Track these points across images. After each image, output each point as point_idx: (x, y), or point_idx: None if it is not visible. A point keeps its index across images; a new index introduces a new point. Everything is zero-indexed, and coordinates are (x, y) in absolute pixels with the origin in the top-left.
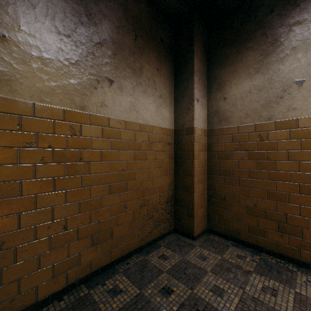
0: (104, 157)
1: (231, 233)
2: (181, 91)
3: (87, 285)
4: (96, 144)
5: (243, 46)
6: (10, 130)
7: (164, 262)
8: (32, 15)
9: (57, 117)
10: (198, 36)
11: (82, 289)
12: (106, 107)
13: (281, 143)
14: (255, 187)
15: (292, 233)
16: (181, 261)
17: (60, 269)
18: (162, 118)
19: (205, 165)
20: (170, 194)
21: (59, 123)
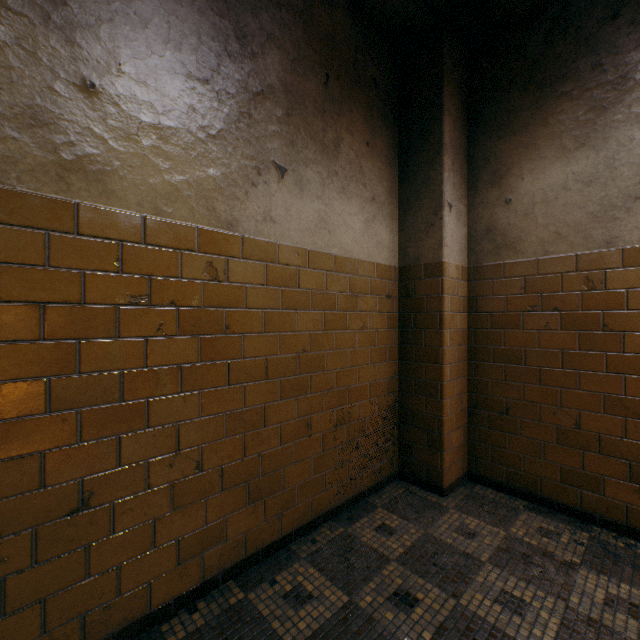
0: (269, 325)
1: (521, 483)
2: (415, 188)
3: (240, 583)
4: (255, 298)
5: (550, 92)
6: (103, 272)
7: (388, 540)
8: (141, 42)
9: (185, 245)
10: (451, 72)
11: (231, 590)
12: (272, 222)
13: (636, 295)
14: (576, 388)
15: None
16: (424, 538)
17: (191, 550)
18: (376, 244)
19: (463, 342)
20: (390, 400)
21: (188, 257)
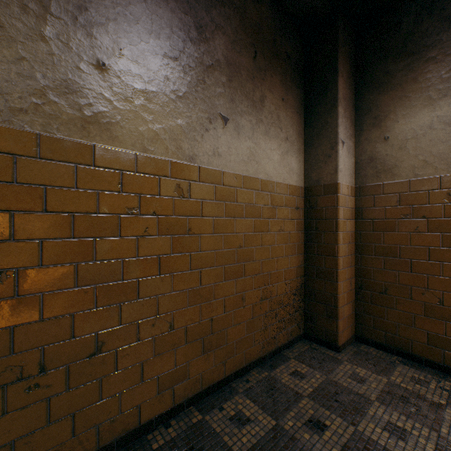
0: (217, 228)
1: (396, 344)
2: (317, 130)
3: (199, 408)
4: (207, 209)
5: (419, 58)
6: (110, 192)
7: (301, 382)
8: (134, 33)
9: (162, 173)
10: (343, 46)
11: (192, 413)
12: (219, 156)
13: None
14: (440, 275)
15: None
16: (327, 382)
17: (166, 384)
18: (288, 170)
19: (352, 241)
20: (298, 282)
21: (164, 181)
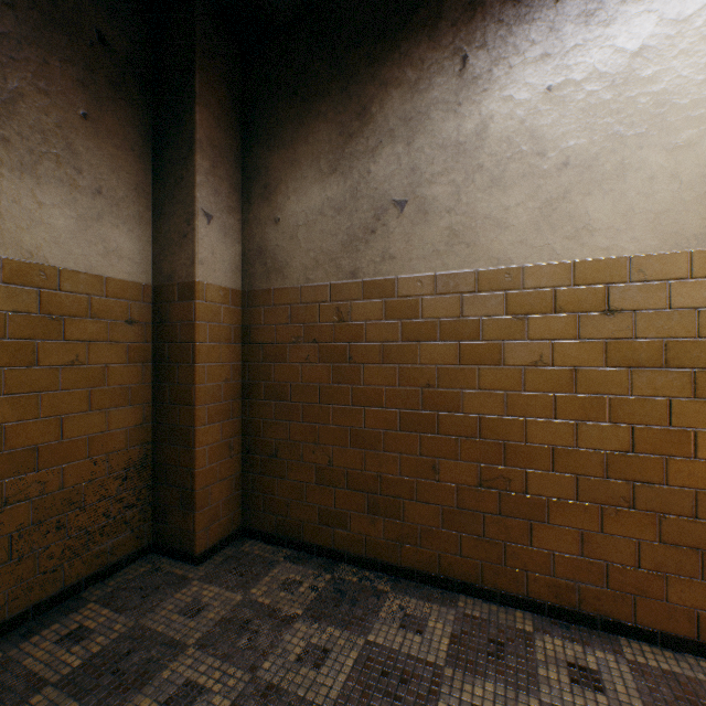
0: None
1: (288, 531)
2: (170, 188)
3: None
4: None
5: (311, 109)
6: None
7: (69, 653)
8: None
9: None
10: (211, 58)
11: None
12: None
13: (372, 327)
14: (331, 423)
15: (389, 513)
16: (128, 634)
17: None
18: (105, 251)
19: (236, 377)
20: (137, 454)
21: None
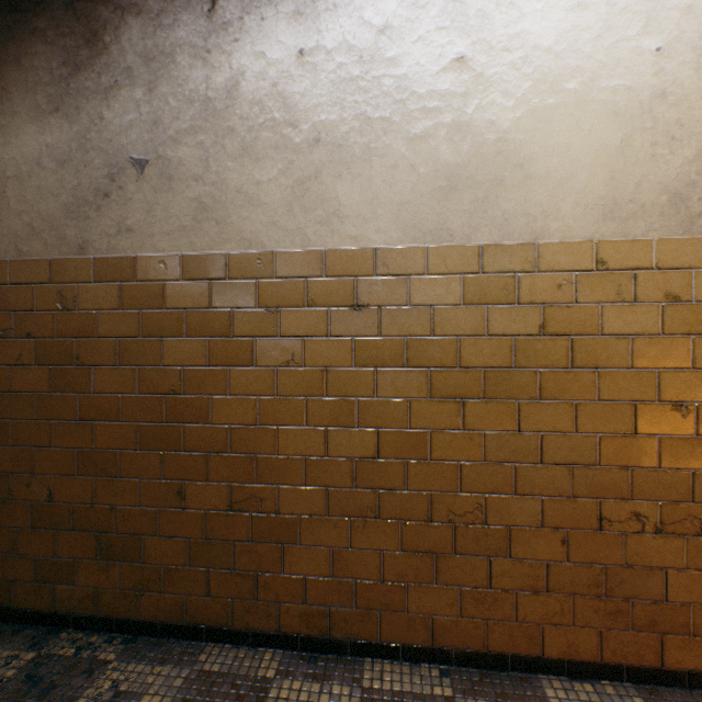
0: None
1: None
2: None
3: None
4: None
5: (24, 22)
6: None
7: None
8: None
9: None
10: None
11: None
12: None
13: (106, 318)
14: (52, 445)
15: (127, 555)
16: None
17: None
18: None
19: None
20: None
21: None
